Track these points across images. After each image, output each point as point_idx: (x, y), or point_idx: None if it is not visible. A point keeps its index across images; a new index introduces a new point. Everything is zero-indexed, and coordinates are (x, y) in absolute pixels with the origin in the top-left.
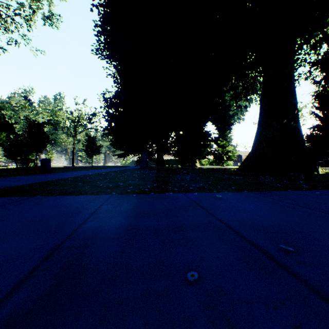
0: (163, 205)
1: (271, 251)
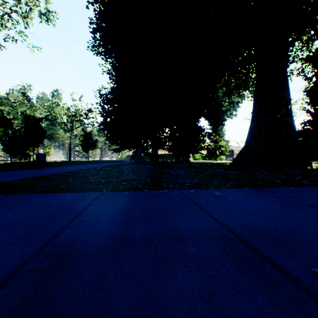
0: (157, 205)
1: (301, 276)
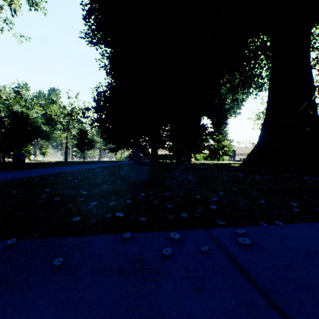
0: None
1: None
